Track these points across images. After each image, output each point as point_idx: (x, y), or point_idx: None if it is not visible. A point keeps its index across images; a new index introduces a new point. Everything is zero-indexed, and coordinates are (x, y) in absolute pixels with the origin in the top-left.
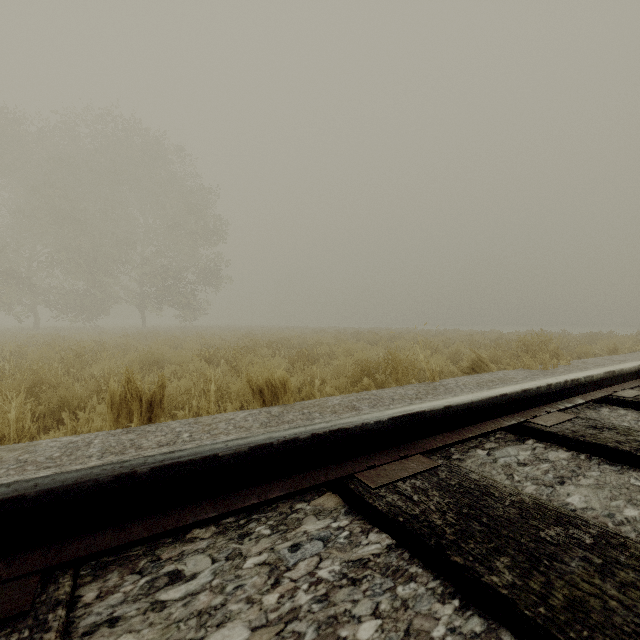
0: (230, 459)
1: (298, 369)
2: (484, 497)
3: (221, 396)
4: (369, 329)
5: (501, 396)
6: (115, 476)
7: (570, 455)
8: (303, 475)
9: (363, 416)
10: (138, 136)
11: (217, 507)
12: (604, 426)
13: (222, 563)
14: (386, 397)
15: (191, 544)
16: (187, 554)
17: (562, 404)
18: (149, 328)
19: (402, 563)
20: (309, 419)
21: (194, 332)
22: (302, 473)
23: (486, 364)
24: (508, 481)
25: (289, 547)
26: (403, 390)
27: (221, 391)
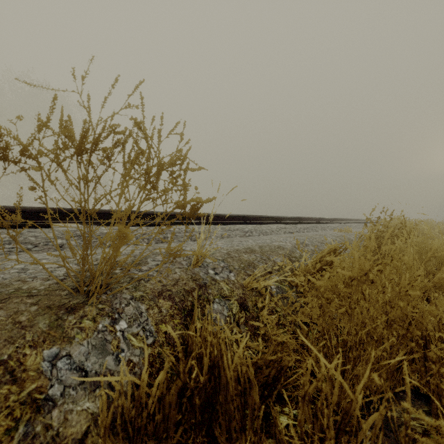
0: None
1: None
2: None
3: None
4: None
5: None
6: None
7: None
8: None
9: None
10: (50, 94)
11: None
12: None
13: None
14: None
15: None
16: None
17: None
18: None
19: None
20: None
21: None
22: None
23: None
24: None
25: None
26: None
27: None
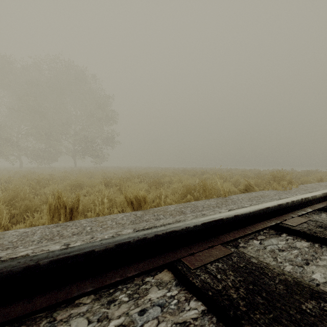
0: (102, 253)
1: (153, 189)
2: (262, 276)
3: (112, 204)
4: (190, 168)
5: (266, 208)
6: (24, 267)
7: (308, 244)
8: (149, 260)
9: (186, 222)
10: (72, 69)
11: (94, 284)
12: (326, 226)
13: (93, 325)
14: (200, 206)
15: (76, 308)
16: (72, 317)
17: (300, 212)
18: (78, 167)
19: (211, 326)
20: (157, 219)
21: (100, 170)
22: (149, 258)
23: (253, 187)
24: (274, 262)
25: (138, 312)
26: (209, 202)
27: (112, 201)
